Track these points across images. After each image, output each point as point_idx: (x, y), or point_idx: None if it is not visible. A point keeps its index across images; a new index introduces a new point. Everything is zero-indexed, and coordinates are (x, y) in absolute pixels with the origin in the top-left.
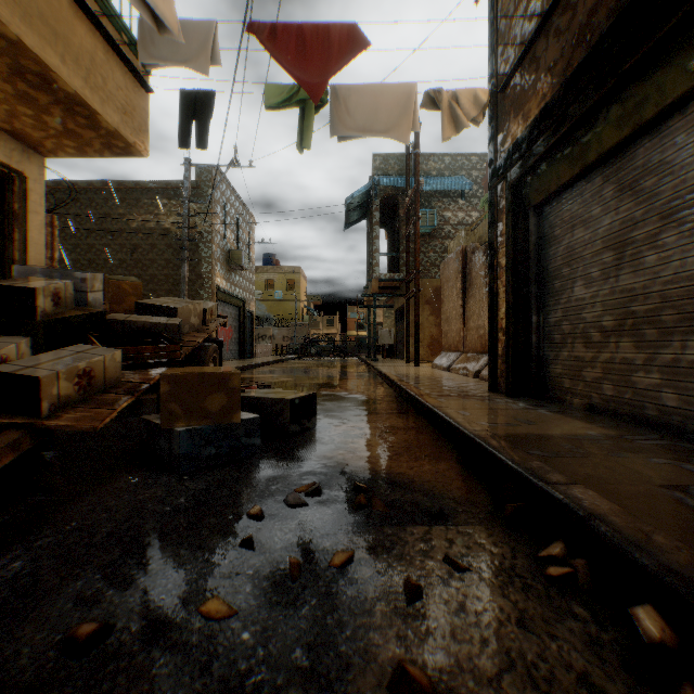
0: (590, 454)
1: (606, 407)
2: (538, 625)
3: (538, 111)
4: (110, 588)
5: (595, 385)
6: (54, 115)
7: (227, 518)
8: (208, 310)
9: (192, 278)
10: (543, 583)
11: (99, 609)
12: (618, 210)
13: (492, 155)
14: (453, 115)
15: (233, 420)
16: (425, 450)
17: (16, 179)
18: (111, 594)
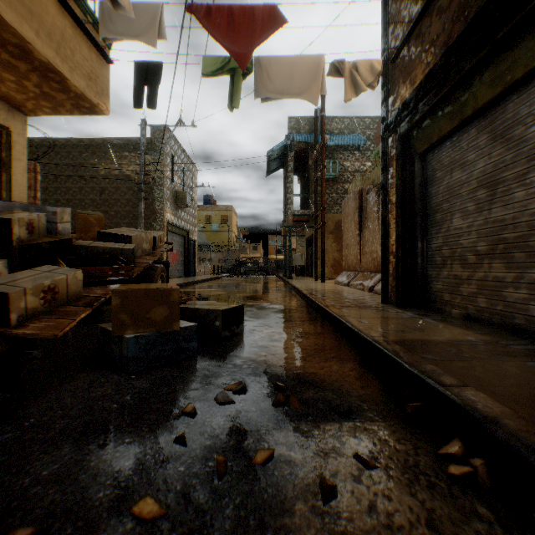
0: (474, 358)
1: (480, 316)
2: (446, 526)
3: (423, 76)
4: (54, 485)
5: (471, 298)
6: (32, 80)
7: (165, 415)
8: (158, 238)
9: (147, 213)
10: (446, 481)
11: (40, 508)
12: (491, 155)
13: (385, 114)
14: (354, 81)
15: (174, 328)
16: (333, 352)
17: (3, 133)
18: (54, 492)
